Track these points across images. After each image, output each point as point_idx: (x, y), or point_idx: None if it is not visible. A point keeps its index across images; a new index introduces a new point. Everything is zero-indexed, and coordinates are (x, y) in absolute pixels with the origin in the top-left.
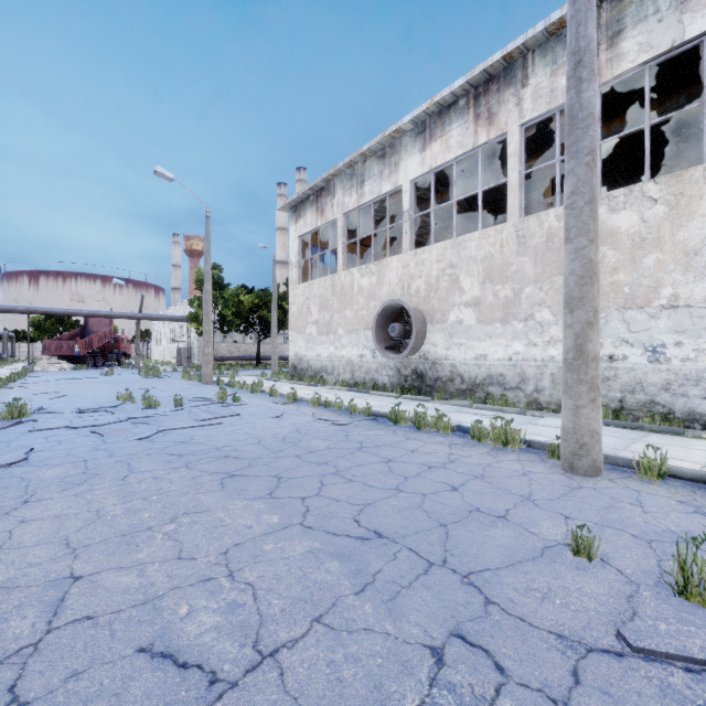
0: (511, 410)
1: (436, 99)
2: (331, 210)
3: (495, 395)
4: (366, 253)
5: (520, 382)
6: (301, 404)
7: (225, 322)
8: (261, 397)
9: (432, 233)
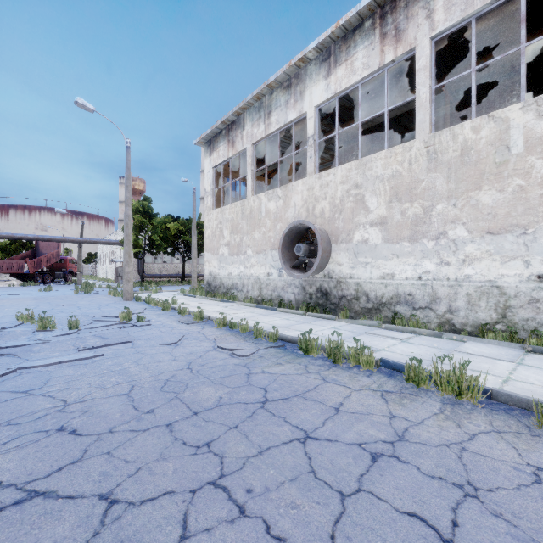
0: (424, 332)
1: (341, 22)
2: (241, 141)
3: (403, 314)
4: (273, 185)
5: (430, 302)
6: (207, 323)
7: (154, 245)
8: (170, 315)
9: (337, 156)
